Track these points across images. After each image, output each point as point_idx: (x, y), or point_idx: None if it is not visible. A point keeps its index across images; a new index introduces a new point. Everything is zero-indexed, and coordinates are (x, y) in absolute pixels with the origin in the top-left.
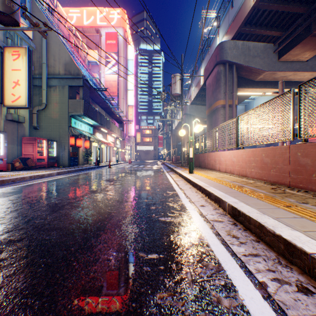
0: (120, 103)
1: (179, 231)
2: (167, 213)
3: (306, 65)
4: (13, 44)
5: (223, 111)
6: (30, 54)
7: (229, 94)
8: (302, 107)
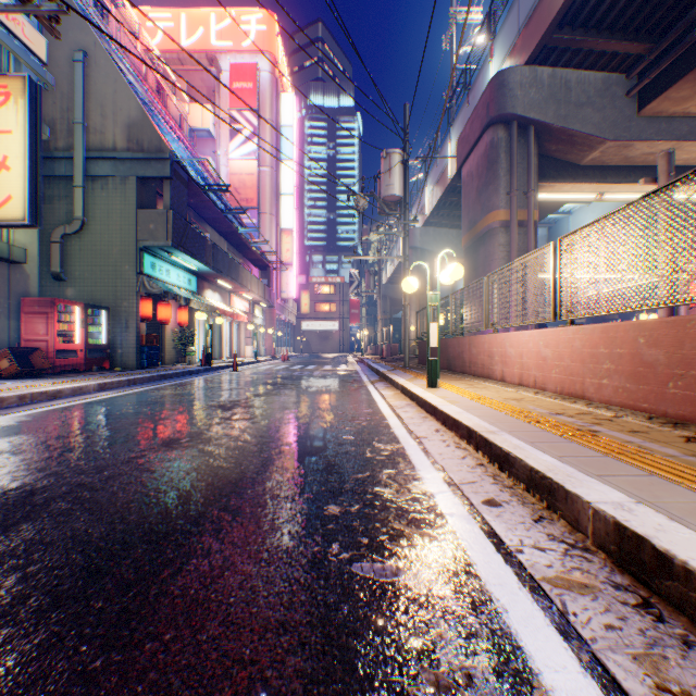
0: (264, 225)
1: (438, 654)
2: (380, 536)
3: None
4: None
5: (504, 236)
6: (37, 93)
7: (520, 196)
8: None
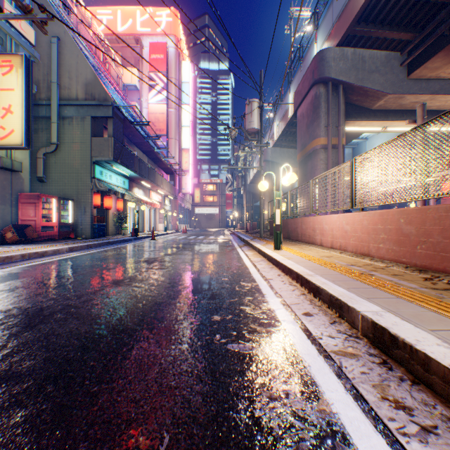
0: (171, 146)
1: (272, 385)
2: (243, 331)
3: (449, 85)
4: (4, 51)
5: (324, 154)
6: (29, 65)
7: (333, 129)
8: None
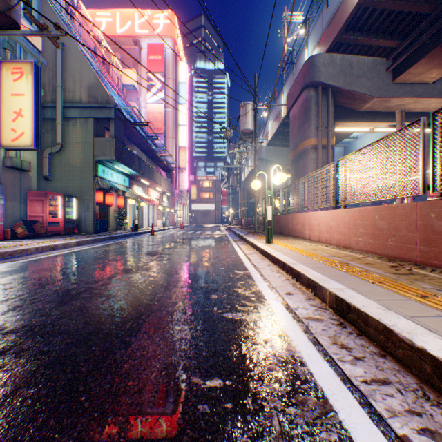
0: (168, 144)
1: (255, 336)
2: (235, 305)
3: (432, 89)
4: (14, 58)
5: (314, 154)
6: (38, 72)
7: (323, 130)
8: (438, 146)
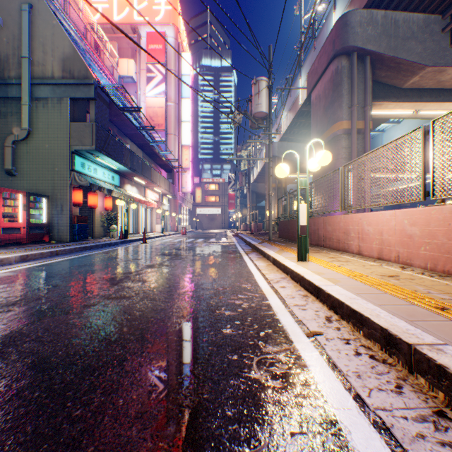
0: (170, 142)
1: None
2: None
3: None
4: None
5: (346, 141)
6: None
7: (358, 110)
8: None
